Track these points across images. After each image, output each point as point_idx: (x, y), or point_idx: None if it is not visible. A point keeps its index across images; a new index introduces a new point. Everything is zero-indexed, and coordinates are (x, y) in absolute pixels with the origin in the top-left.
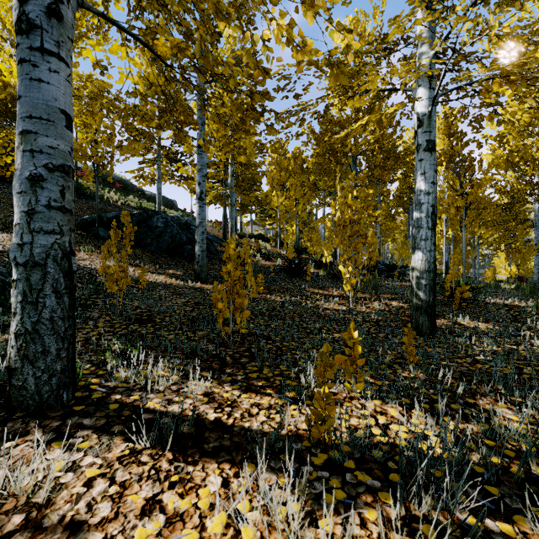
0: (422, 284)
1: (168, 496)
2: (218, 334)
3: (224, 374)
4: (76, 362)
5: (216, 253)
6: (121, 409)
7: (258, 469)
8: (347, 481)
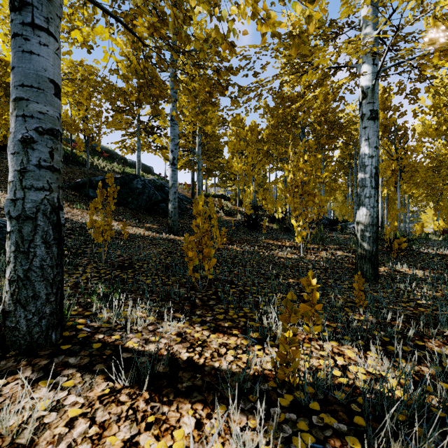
0: (366, 236)
1: (145, 438)
2: (188, 279)
3: (194, 315)
4: (66, 304)
5: (185, 210)
6: (103, 348)
7: (231, 414)
8: (314, 423)
